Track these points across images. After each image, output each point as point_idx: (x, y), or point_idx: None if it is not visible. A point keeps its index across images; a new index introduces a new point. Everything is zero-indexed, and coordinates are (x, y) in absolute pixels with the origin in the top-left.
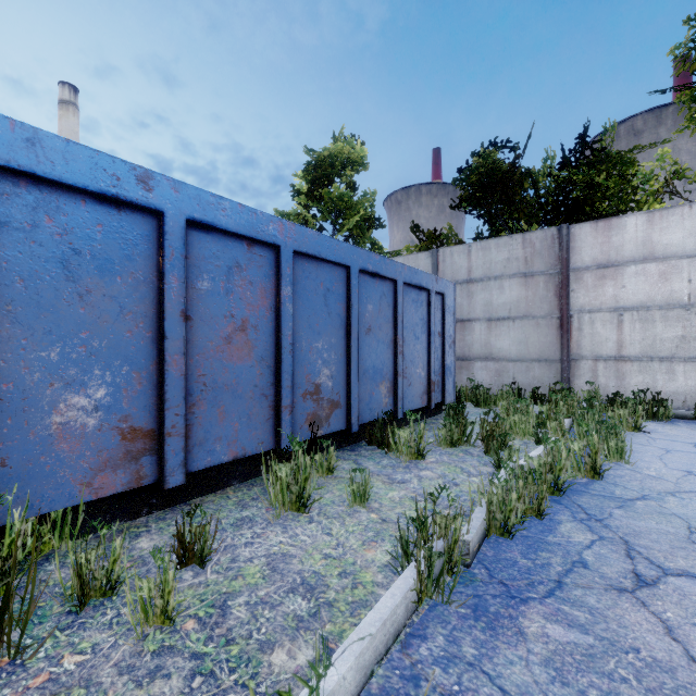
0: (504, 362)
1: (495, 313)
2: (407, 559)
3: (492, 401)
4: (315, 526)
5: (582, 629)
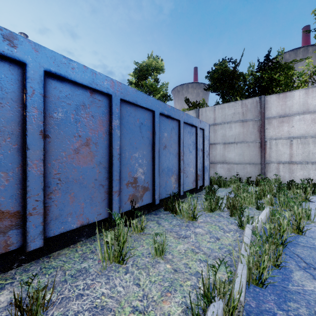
0: (231, 164)
1: (227, 140)
2: None
3: (227, 184)
4: (129, 277)
5: None
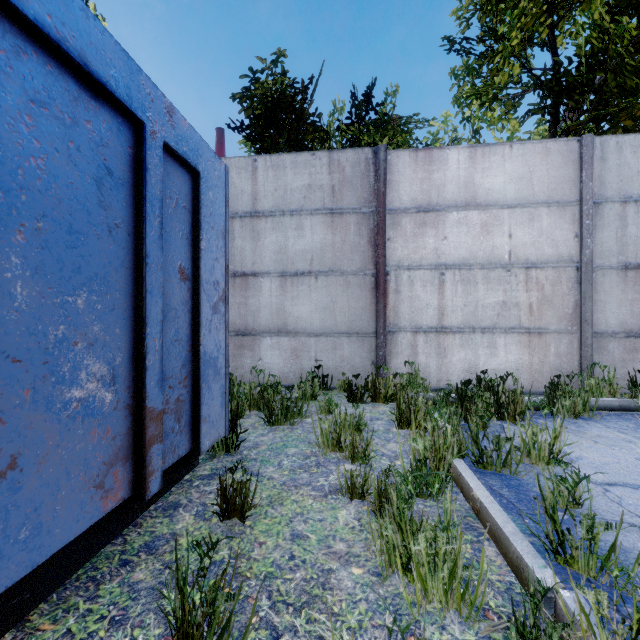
0: (303, 337)
1: (291, 265)
2: None
3: (296, 412)
4: None
5: None
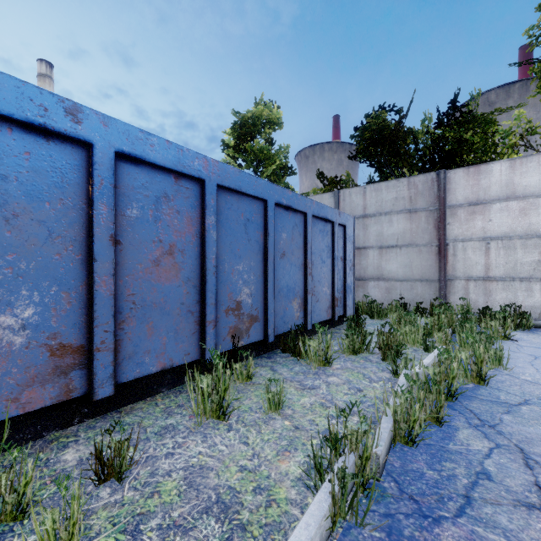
0: (392, 282)
1: (385, 242)
2: (320, 478)
3: (384, 314)
4: (233, 435)
5: None
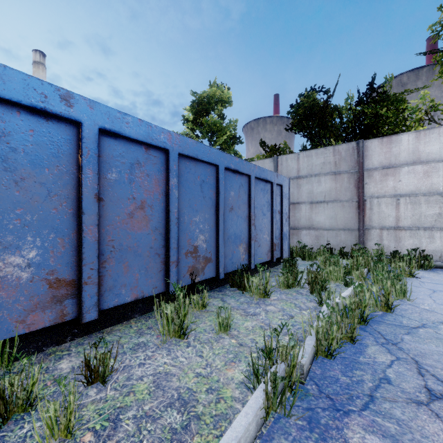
0: (321, 230)
1: (315, 198)
2: (257, 381)
3: (313, 256)
4: (191, 350)
5: (393, 439)
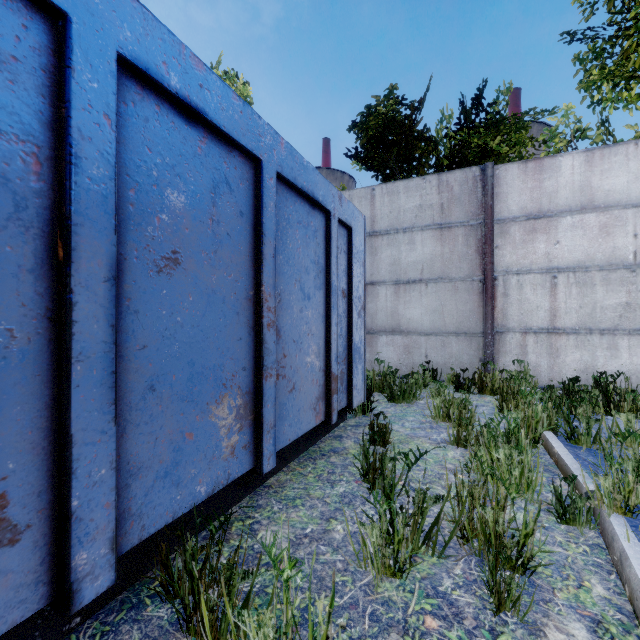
0: (414, 336)
1: (404, 275)
2: None
3: (412, 393)
4: None
5: None
